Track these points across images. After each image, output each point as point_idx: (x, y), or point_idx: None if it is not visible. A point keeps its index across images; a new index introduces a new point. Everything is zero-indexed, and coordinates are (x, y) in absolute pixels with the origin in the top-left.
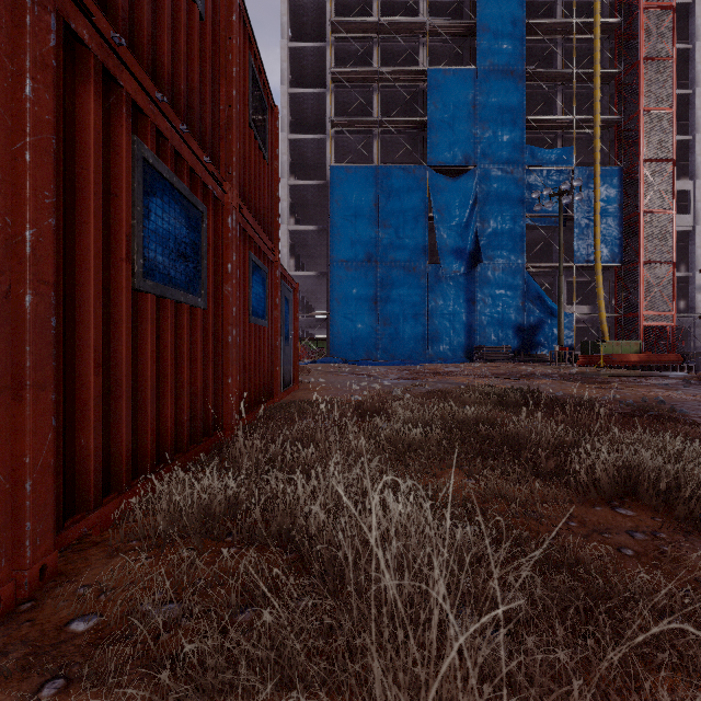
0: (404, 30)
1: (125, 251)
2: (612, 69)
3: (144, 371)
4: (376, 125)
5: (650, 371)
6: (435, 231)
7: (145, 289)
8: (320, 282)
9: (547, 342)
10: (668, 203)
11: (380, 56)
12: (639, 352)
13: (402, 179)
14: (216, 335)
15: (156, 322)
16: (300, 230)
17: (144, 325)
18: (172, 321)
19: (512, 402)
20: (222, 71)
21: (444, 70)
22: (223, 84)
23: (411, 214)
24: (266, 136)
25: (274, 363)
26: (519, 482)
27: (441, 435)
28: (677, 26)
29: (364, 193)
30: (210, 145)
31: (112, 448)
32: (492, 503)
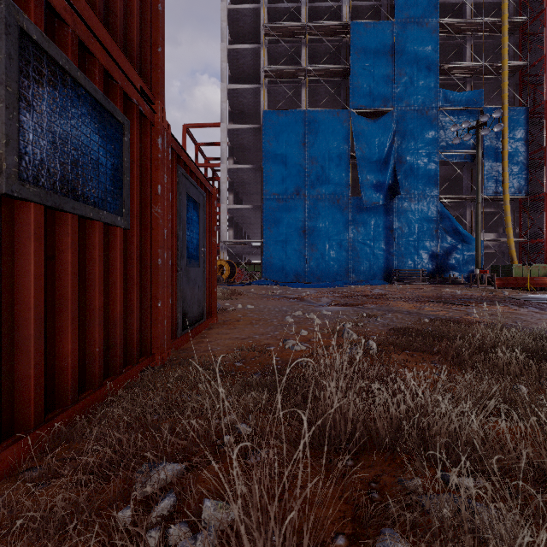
0: None
1: None
2: (519, 18)
3: None
4: (304, 74)
5: None
6: (357, 167)
7: None
8: (255, 214)
9: (458, 266)
10: None
11: (307, 15)
12: (546, 274)
13: (327, 121)
14: None
15: None
16: (238, 168)
17: None
18: None
19: None
20: None
21: (365, 23)
22: None
23: (335, 152)
24: None
25: (153, 294)
26: None
27: None
28: None
29: (293, 134)
30: None
31: None
32: None
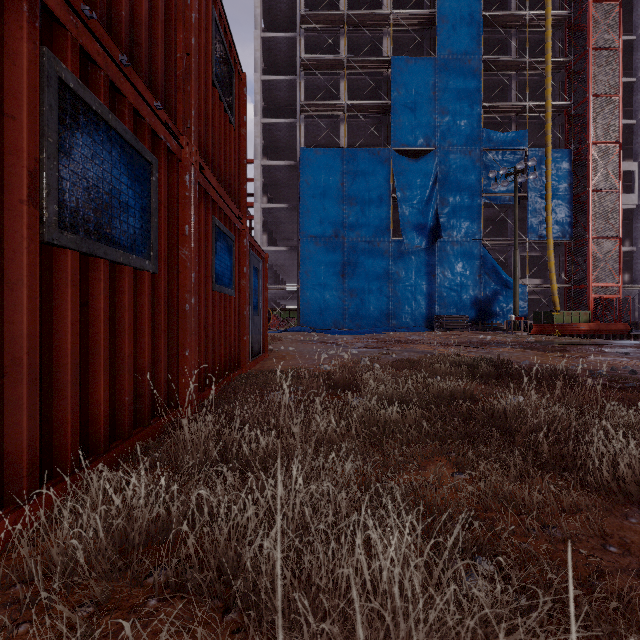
0: (369, 21)
1: (26, 191)
2: (563, 58)
3: (61, 346)
4: (343, 110)
5: (602, 340)
6: (398, 209)
7: (61, 243)
8: (291, 256)
9: (502, 312)
10: (615, 182)
11: (347, 46)
12: (588, 321)
13: (367, 160)
14: (171, 303)
15: (82, 285)
16: (272, 208)
17: (61, 289)
18: (106, 285)
19: (484, 373)
20: (179, 16)
21: (406, 59)
22: (181, 30)
23: (375, 192)
24: (233, 100)
25: (241, 332)
26: (520, 477)
27: (419, 413)
28: (622, 19)
29: (331, 173)
30: (163, 91)
31: (5, 448)
32: (496, 511)
